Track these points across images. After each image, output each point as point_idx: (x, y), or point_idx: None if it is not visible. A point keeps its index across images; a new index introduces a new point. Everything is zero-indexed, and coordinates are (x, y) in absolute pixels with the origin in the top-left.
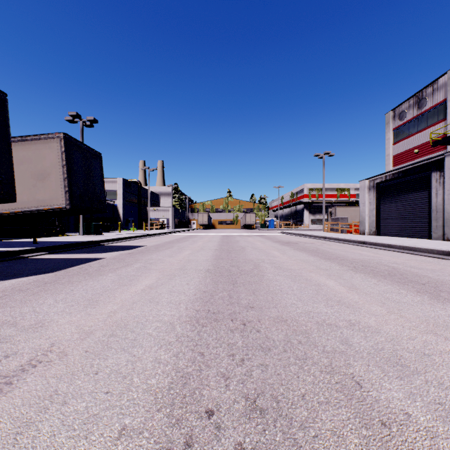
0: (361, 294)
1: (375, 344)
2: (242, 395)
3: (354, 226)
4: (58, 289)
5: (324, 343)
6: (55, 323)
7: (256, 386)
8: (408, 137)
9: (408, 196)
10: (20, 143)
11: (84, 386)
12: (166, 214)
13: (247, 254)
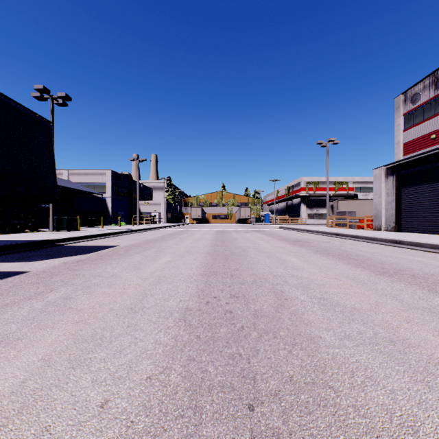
0: None
1: None
2: None
3: (366, 220)
4: None
5: None
6: None
7: None
8: (422, 122)
9: None
10: None
11: None
12: (158, 208)
13: (253, 263)
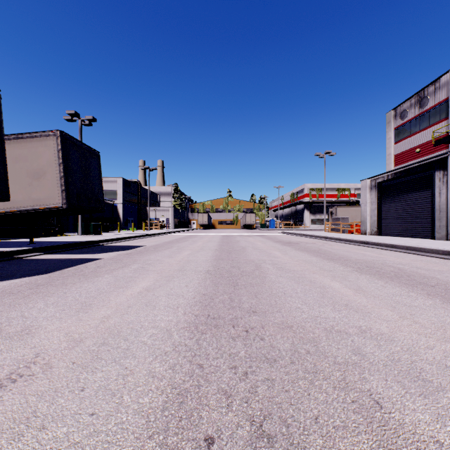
0: (369, 298)
1: (391, 355)
2: (247, 417)
3: (355, 225)
4: (51, 291)
5: (335, 353)
6: (43, 329)
7: (262, 406)
8: (409, 136)
9: (410, 196)
10: (15, 140)
11: (67, 406)
12: (166, 214)
13: (247, 255)
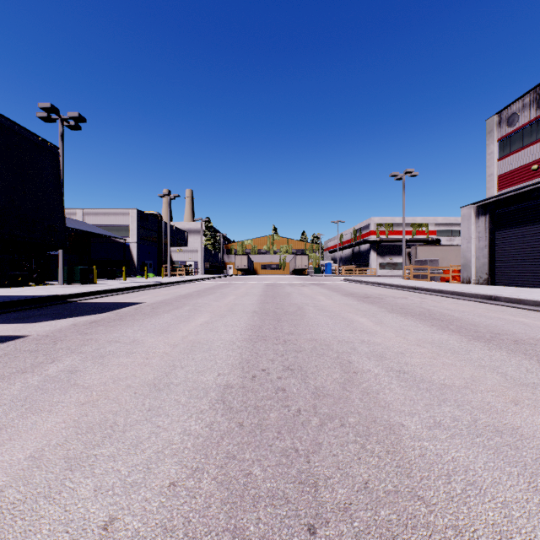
0: None
1: None
2: None
3: (452, 271)
4: None
5: None
6: None
7: None
8: (521, 149)
9: None
10: None
11: None
12: (195, 255)
13: (311, 325)
